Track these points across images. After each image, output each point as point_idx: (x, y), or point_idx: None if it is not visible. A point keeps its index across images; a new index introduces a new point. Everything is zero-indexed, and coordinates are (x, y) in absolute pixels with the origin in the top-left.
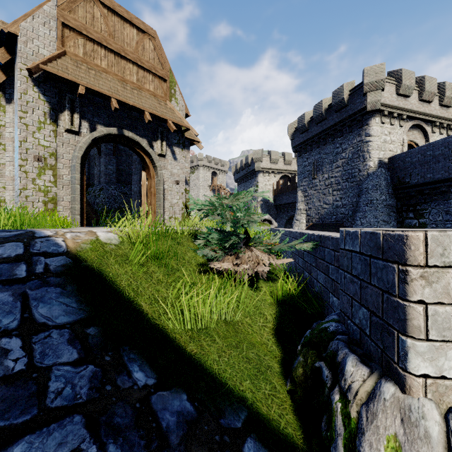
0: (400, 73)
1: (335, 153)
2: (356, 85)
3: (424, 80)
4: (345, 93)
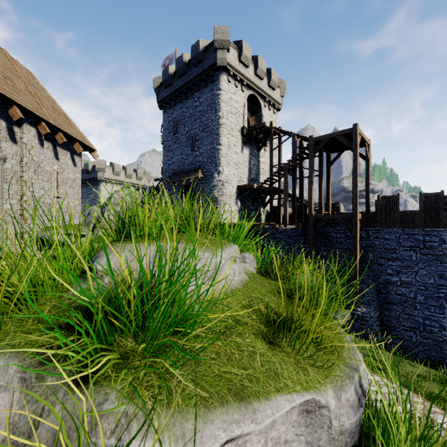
0: (114, 165)
1: (88, 194)
2: (94, 165)
3: (126, 169)
4: (89, 167)
